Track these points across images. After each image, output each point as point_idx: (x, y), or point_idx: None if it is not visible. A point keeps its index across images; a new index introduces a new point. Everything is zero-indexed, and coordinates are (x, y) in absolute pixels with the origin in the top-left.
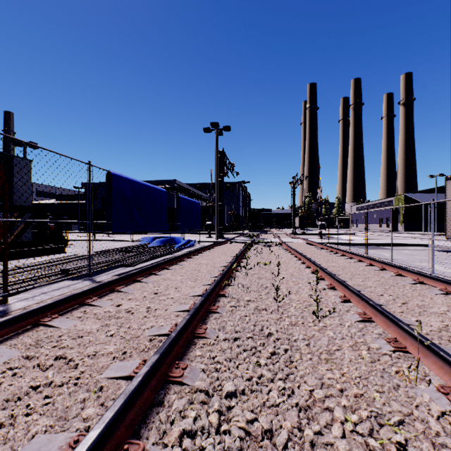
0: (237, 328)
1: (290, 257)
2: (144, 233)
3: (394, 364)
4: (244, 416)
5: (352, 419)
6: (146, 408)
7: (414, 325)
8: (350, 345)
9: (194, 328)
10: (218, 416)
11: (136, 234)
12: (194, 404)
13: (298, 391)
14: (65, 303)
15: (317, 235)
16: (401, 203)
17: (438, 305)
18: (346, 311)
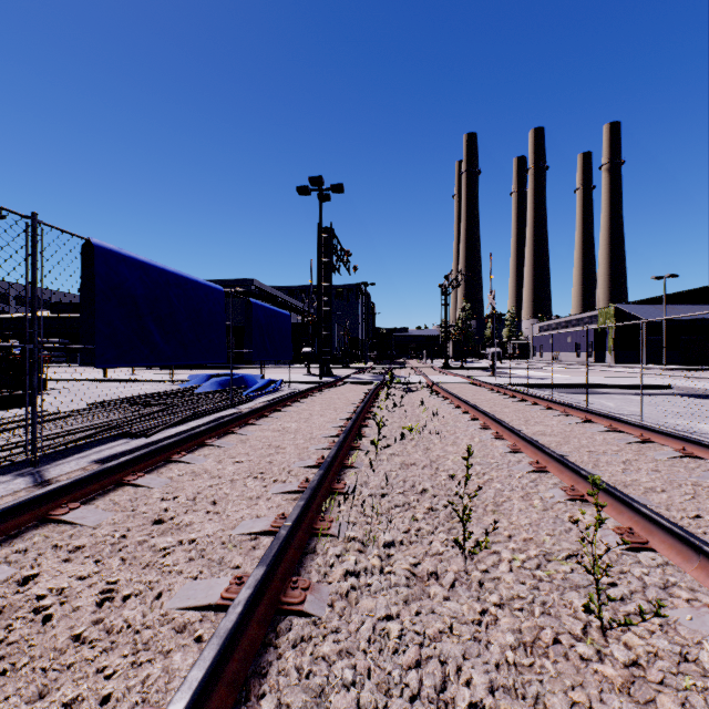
0: (367, 703)
1: (455, 413)
2: (200, 367)
3: None
4: None
5: None
6: None
7: None
8: None
9: None
10: None
11: (185, 369)
12: None
13: None
14: None
15: (483, 370)
16: (610, 319)
17: None
18: (662, 588)
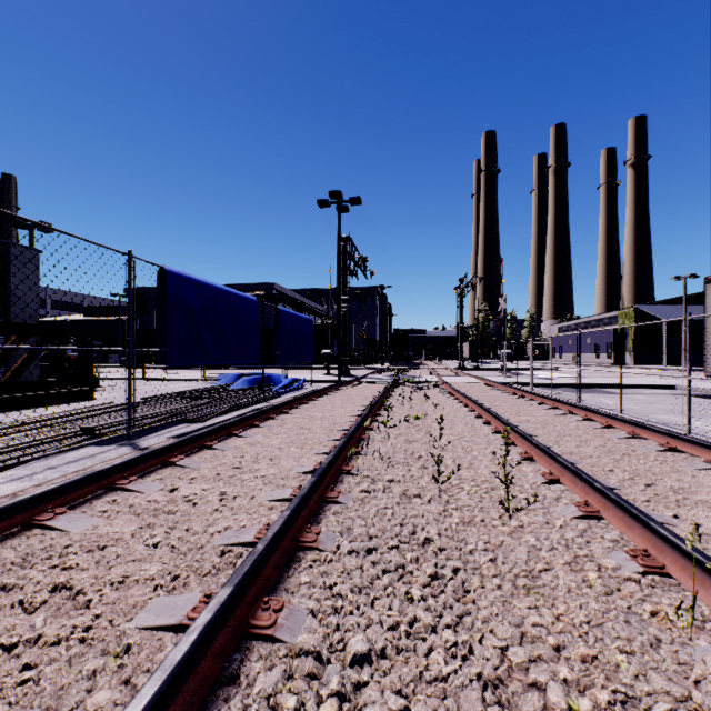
0: (372, 531)
1: (457, 407)
2: (224, 368)
3: (648, 599)
4: (386, 703)
5: (582, 708)
6: (204, 692)
7: (671, 525)
8: (567, 562)
9: (299, 532)
10: (338, 705)
11: (211, 369)
12: (295, 681)
13: (480, 649)
14: (81, 487)
15: (498, 371)
16: (629, 320)
17: (707, 488)
18: (554, 499)
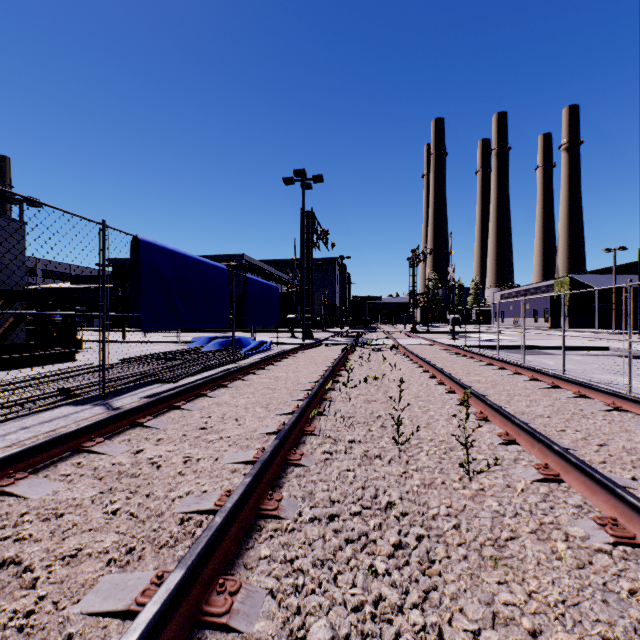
0: (335, 496)
1: (412, 367)
2: (199, 331)
3: (623, 574)
4: None
5: None
6: None
7: (631, 488)
8: (532, 530)
9: (260, 499)
10: None
11: (186, 332)
12: None
13: (451, 634)
14: (46, 450)
15: (447, 334)
16: (565, 288)
17: None
18: (513, 460)
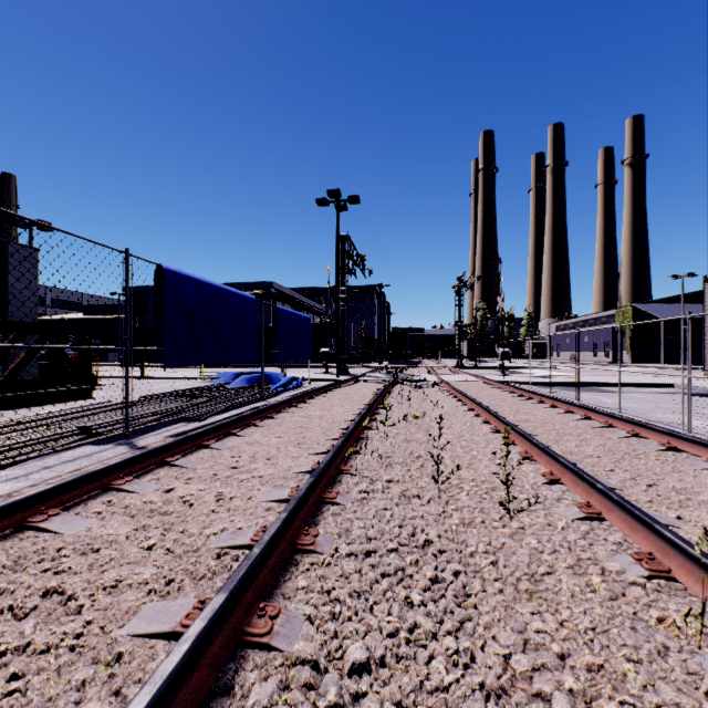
0: (371, 533)
1: (456, 405)
2: (223, 366)
3: (654, 604)
4: None
5: None
6: (196, 705)
7: (674, 527)
8: (569, 565)
9: (296, 535)
10: None
11: (210, 367)
12: (291, 692)
13: (482, 657)
14: (76, 488)
15: (496, 370)
16: (627, 319)
17: None
18: (556, 499)
